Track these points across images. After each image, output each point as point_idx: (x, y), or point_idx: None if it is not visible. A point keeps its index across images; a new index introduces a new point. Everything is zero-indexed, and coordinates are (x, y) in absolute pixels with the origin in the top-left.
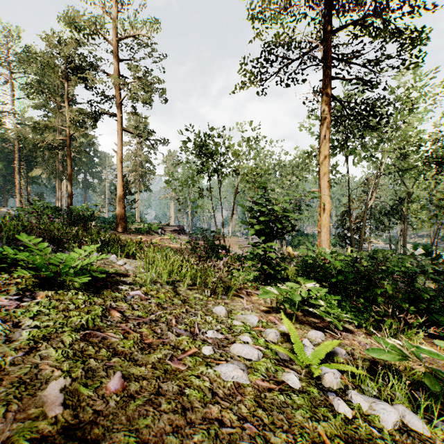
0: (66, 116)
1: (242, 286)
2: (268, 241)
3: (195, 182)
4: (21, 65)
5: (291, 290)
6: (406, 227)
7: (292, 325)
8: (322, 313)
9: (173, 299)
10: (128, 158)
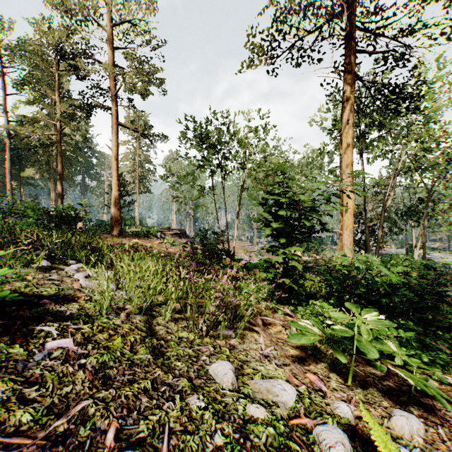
0: (56, 109)
1: (255, 311)
2: (286, 245)
3: (196, 178)
4: (12, 58)
5: (351, 333)
6: (426, 230)
7: (351, 393)
8: (416, 381)
9: (138, 348)
10: (127, 158)
